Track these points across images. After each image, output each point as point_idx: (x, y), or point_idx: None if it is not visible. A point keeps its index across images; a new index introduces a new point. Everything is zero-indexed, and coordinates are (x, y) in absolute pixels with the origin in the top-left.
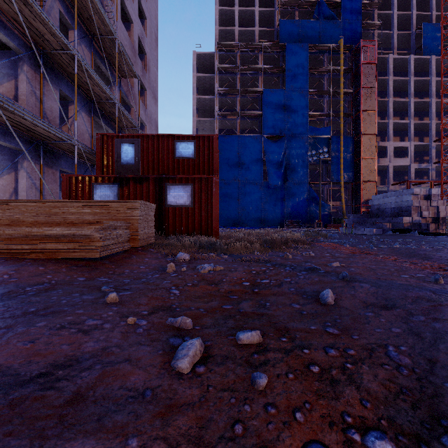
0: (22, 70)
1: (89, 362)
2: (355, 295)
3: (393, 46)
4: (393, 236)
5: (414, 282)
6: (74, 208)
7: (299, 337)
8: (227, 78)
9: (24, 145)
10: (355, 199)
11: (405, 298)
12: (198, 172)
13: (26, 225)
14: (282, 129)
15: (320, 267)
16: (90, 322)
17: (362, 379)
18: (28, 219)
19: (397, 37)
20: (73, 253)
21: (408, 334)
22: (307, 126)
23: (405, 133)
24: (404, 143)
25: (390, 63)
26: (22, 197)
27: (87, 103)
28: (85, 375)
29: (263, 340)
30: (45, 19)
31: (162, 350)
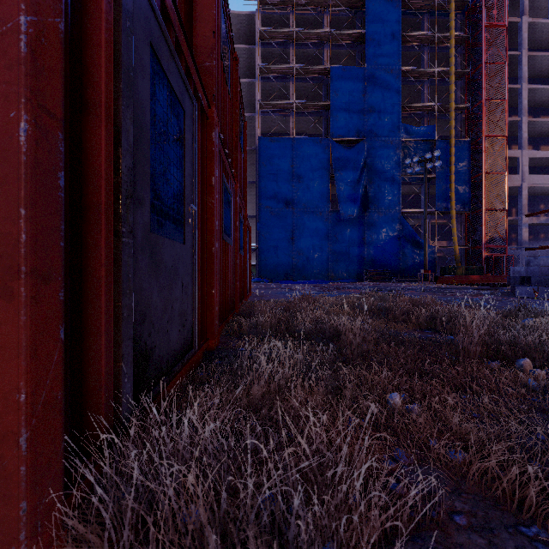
0: None
1: None
2: None
3: (522, 10)
4: None
5: None
6: None
7: None
8: (274, 52)
9: None
10: (472, 238)
11: None
12: None
13: None
14: (360, 128)
15: None
16: None
17: None
18: None
19: None
20: None
21: None
22: (399, 124)
23: (541, 140)
24: (544, 152)
25: (524, 30)
26: None
27: None
28: None
29: None
30: None
31: None
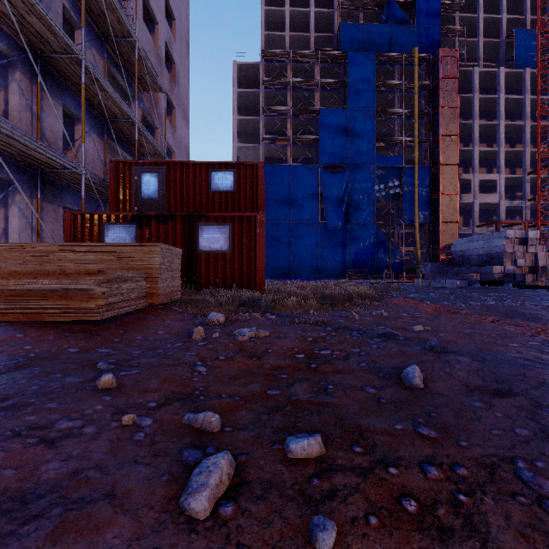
0: (13, 78)
1: (43, 502)
2: (453, 374)
3: (478, 57)
4: (481, 289)
5: (528, 354)
6: (73, 254)
7: (380, 444)
8: (275, 94)
9: (15, 174)
10: (432, 244)
11: (525, 380)
12: (239, 209)
13: (2, 275)
14: (343, 157)
15: (398, 332)
16: (63, 424)
17: (488, 524)
18: (12, 268)
19: (484, 46)
20: (65, 314)
21: (542, 439)
22: (374, 154)
23: (493, 163)
24: (492, 175)
25: (476, 77)
26: (13, 240)
27: (99, 123)
28: (29, 531)
29: (326, 451)
30: (42, 12)
31: (168, 473)
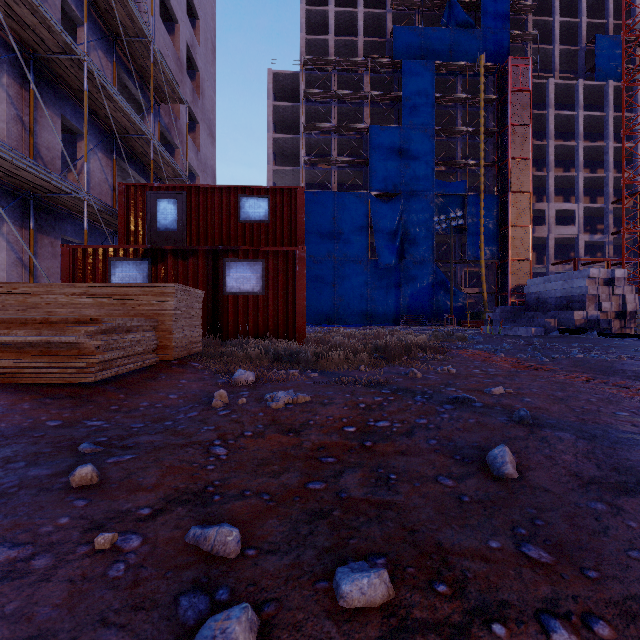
0: None
1: None
2: (555, 459)
3: (553, 67)
4: (561, 338)
5: None
6: (66, 297)
7: (474, 577)
8: (317, 108)
9: (2, 200)
10: (500, 285)
11: None
12: (274, 243)
13: None
14: (397, 183)
15: (474, 396)
16: (2, 554)
17: None
18: None
19: (560, 54)
20: (47, 375)
21: None
22: (433, 179)
23: (571, 191)
24: (569, 205)
25: (551, 91)
26: None
27: (107, 139)
28: None
29: (396, 593)
30: (34, 1)
31: None
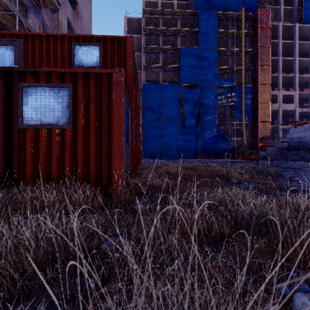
0: None
1: None
2: None
3: (280, 18)
4: None
5: None
6: None
7: None
8: (152, 38)
9: None
10: (253, 136)
11: None
12: None
13: None
14: (196, 79)
15: None
16: None
17: None
18: None
19: (283, 11)
20: None
21: None
22: (216, 77)
23: (290, 85)
24: (290, 92)
25: (280, 29)
26: None
27: None
28: None
29: None
30: None
31: None
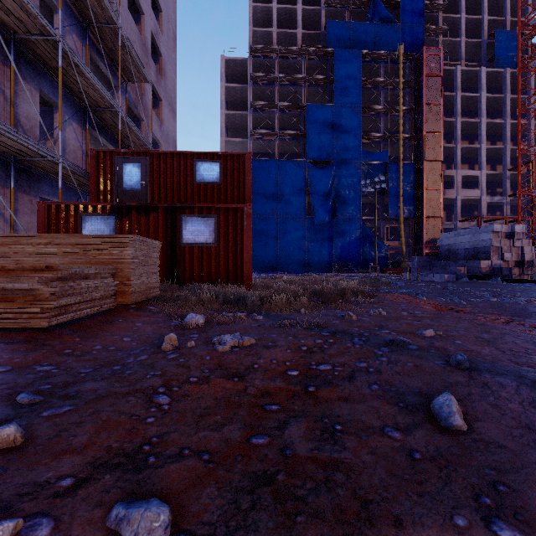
0: None
1: None
2: (502, 408)
3: (460, 56)
4: (470, 283)
5: None
6: (32, 247)
7: None
8: (263, 89)
9: None
10: (416, 239)
11: None
12: (225, 201)
13: None
14: (330, 153)
15: (408, 339)
16: None
17: None
18: None
19: (466, 46)
20: (2, 320)
21: None
22: (360, 150)
23: (475, 160)
24: (474, 171)
25: (458, 76)
26: None
27: (81, 112)
28: None
29: None
30: None
31: None
